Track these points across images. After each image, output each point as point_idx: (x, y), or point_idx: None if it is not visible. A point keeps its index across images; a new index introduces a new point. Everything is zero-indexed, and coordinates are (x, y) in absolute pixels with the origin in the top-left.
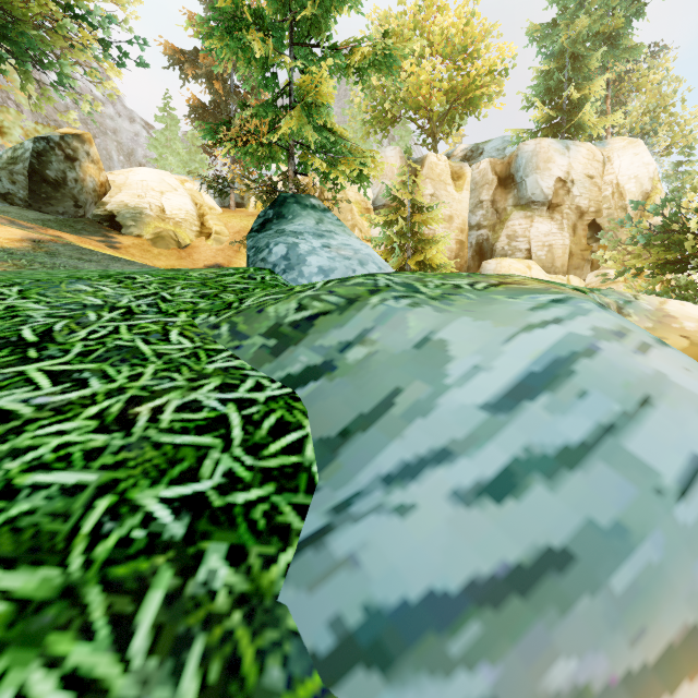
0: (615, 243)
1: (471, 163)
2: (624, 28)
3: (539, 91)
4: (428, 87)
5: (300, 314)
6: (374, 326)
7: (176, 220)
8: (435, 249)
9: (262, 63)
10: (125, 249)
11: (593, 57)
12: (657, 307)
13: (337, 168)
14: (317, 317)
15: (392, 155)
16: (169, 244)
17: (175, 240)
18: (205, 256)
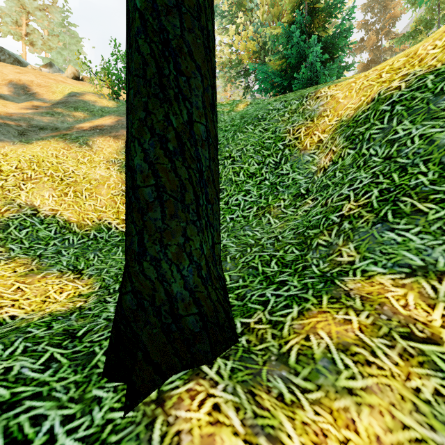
0: None
1: None
2: None
3: None
4: None
5: None
6: None
7: None
8: None
9: None
10: None
11: None
12: None
13: None
14: None
15: None
16: None
17: None
18: None
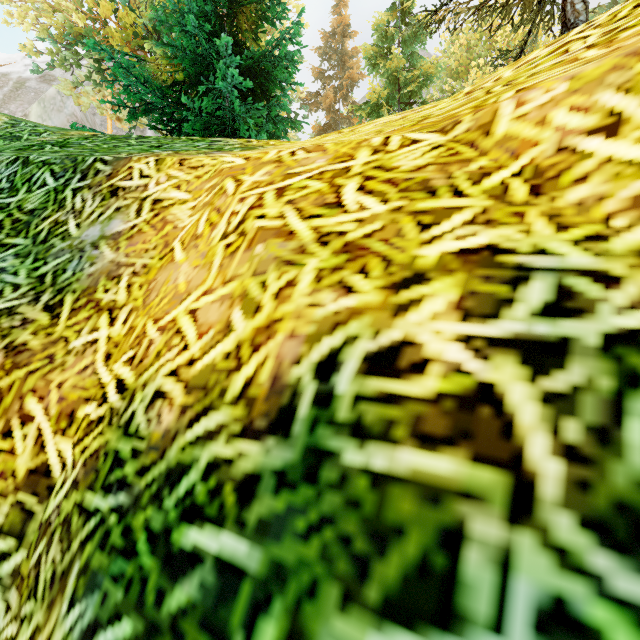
0: None
1: None
2: None
3: None
4: None
5: None
6: None
7: None
8: None
9: None
10: None
11: None
12: None
13: None
14: None
15: None
16: None
17: None
18: None
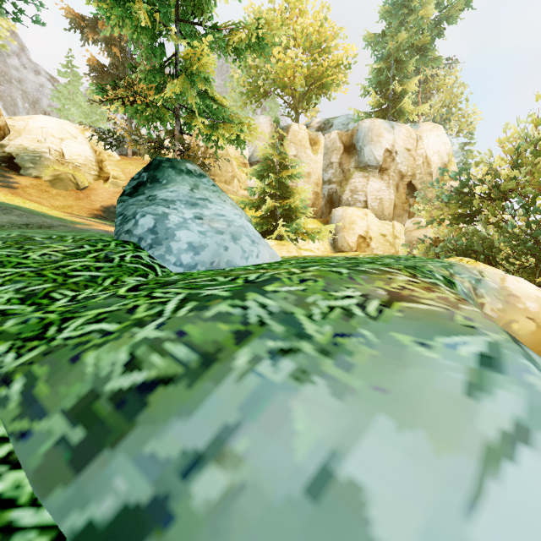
0: (426, 200)
1: (324, 132)
2: (430, 44)
3: (373, 83)
4: (292, 71)
5: (129, 377)
6: (240, 422)
7: (75, 165)
8: (298, 199)
9: (149, 33)
10: (23, 189)
11: (410, 62)
12: (500, 285)
13: (218, 131)
14: (154, 388)
15: (264, 122)
16: (68, 186)
17: (73, 182)
18: (102, 198)
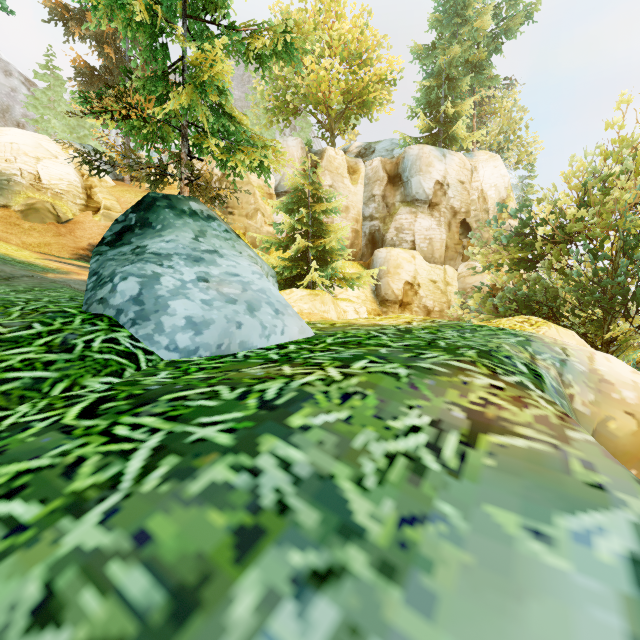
0: (483, 242)
1: (365, 159)
2: (486, 61)
3: (421, 103)
4: (327, 85)
5: None
6: None
7: (55, 191)
8: (334, 239)
9: (147, 30)
10: None
11: (464, 80)
12: (589, 366)
13: (236, 156)
14: None
15: (293, 145)
16: (45, 218)
17: (52, 213)
18: (90, 234)
